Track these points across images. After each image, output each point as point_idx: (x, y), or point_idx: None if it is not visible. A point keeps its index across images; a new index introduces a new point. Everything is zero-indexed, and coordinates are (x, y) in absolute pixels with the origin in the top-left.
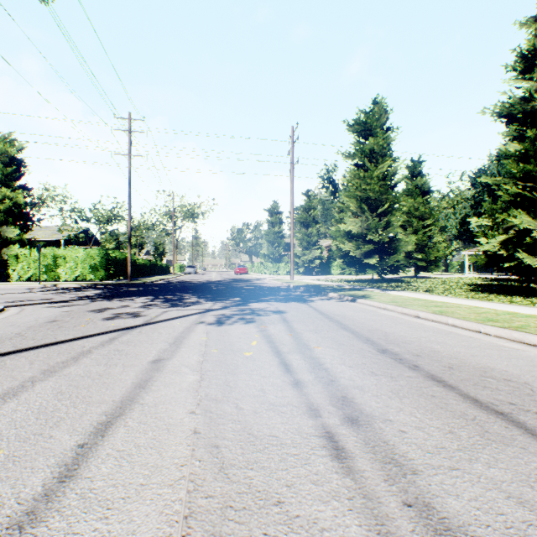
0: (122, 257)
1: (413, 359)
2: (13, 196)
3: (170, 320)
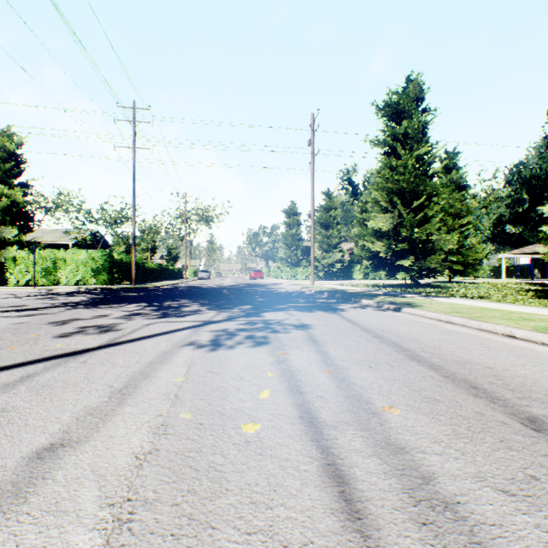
0: (128, 260)
1: None
2: (12, 194)
3: (146, 338)
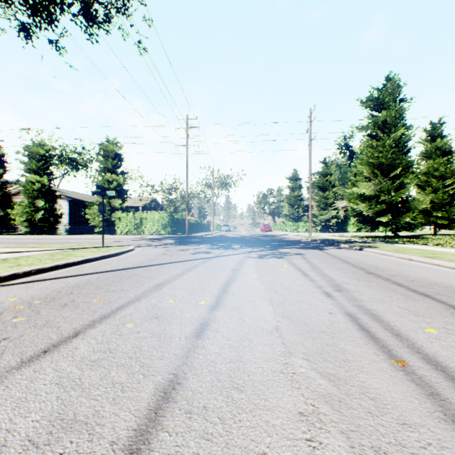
0: (180, 218)
1: (388, 277)
2: (117, 179)
3: (229, 255)
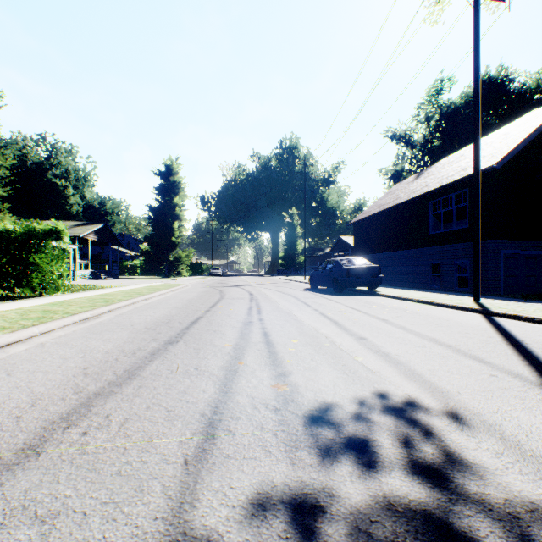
0: None
1: (168, 336)
2: None
3: None
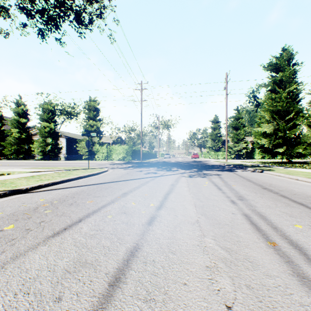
0: (137, 149)
1: (277, 191)
2: (96, 124)
3: (169, 175)
